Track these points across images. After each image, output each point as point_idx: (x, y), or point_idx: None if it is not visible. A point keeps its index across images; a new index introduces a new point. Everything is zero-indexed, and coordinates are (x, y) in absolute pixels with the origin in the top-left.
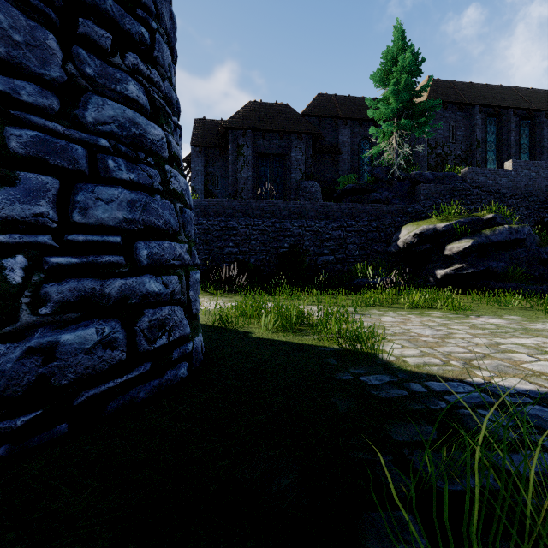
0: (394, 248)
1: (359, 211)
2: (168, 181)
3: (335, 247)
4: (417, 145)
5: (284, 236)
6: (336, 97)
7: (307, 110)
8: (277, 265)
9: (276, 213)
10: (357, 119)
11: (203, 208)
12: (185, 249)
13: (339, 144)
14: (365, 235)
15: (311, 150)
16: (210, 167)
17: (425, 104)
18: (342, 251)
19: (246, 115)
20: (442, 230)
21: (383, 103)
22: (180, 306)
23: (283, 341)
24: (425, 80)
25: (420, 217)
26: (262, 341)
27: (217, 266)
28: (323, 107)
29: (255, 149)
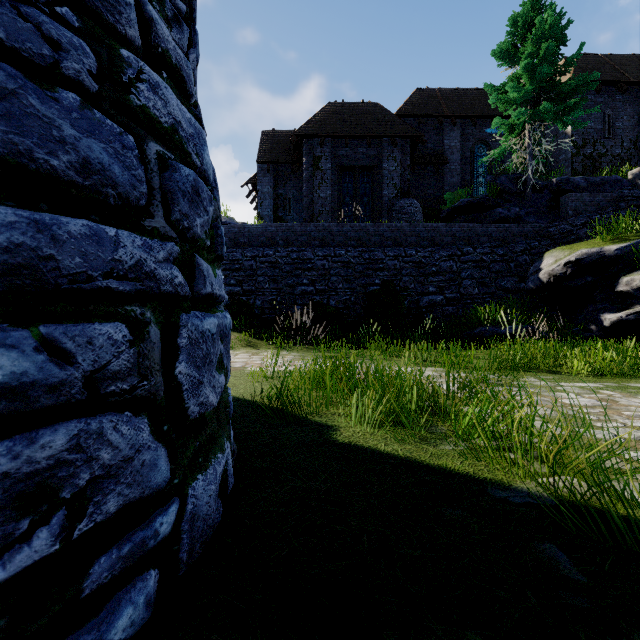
0: (533, 283)
1: (477, 235)
2: (127, 85)
3: (444, 284)
4: (562, 140)
5: (375, 270)
6: (440, 91)
7: (403, 110)
8: (366, 309)
9: (363, 240)
10: (469, 116)
11: (269, 236)
12: (164, 254)
13: (445, 151)
14: (487, 266)
15: (408, 158)
16: (280, 188)
17: (574, 82)
18: (454, 288)
19: (324, 119)
20: (613, 255)
21: (512, 83)
22: (132, 412)
23: (400, 457)
24: (561, 63)
25: (568, 239)
26: (355, 455)
27: (286, 310)
28: (423, 104)
29: (336, 161)
